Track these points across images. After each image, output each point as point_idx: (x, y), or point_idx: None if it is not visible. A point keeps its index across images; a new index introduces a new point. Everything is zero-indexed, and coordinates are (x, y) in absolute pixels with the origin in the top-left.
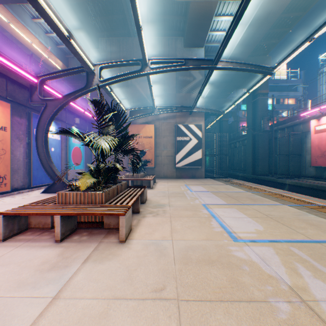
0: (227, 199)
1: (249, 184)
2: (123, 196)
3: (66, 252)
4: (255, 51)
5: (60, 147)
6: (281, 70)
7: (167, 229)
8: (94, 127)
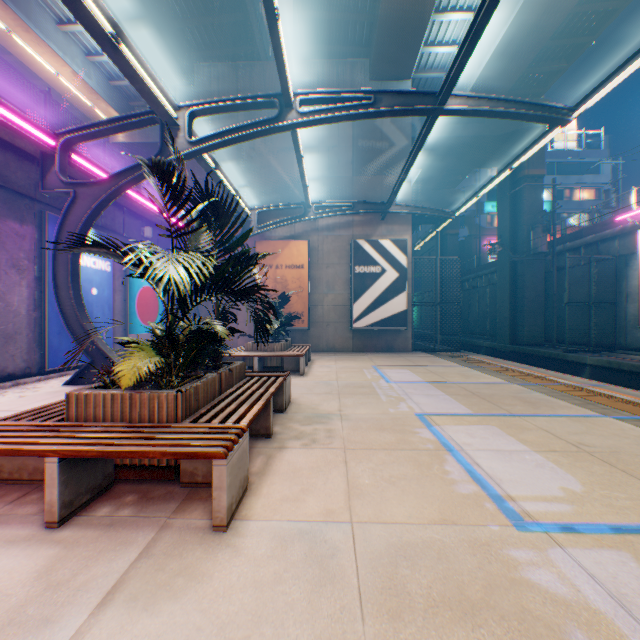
0: (471, 401)
1: (509, 365)
2: (231, 400)
3: (62, 564)
4: (517, 89)
5: (111, 287)
6: (566, 130)
7: (337, 488)
8: (163, 235)
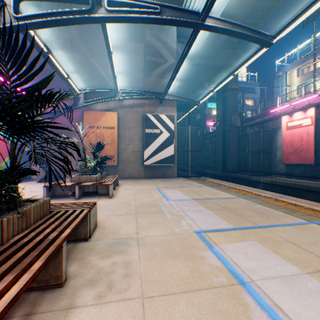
0: (226, 215)
1: (230, 185)
2: None
3: None
4: (226, 43)
5: None
6: (242, 72)
7: None
8: None
